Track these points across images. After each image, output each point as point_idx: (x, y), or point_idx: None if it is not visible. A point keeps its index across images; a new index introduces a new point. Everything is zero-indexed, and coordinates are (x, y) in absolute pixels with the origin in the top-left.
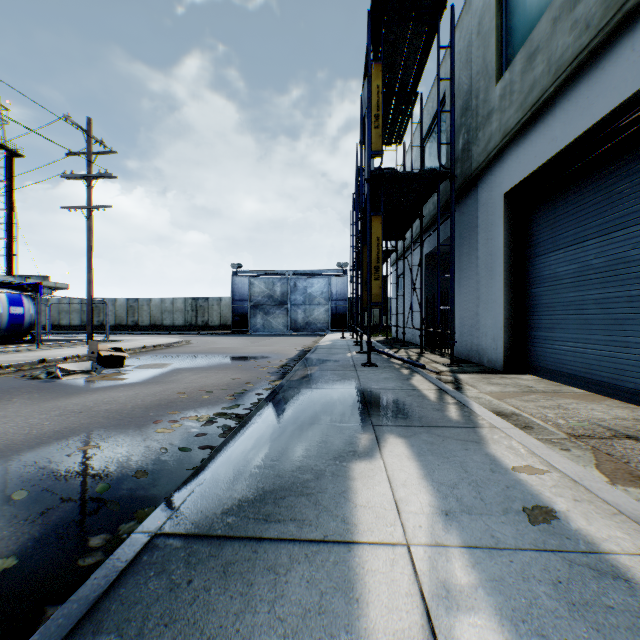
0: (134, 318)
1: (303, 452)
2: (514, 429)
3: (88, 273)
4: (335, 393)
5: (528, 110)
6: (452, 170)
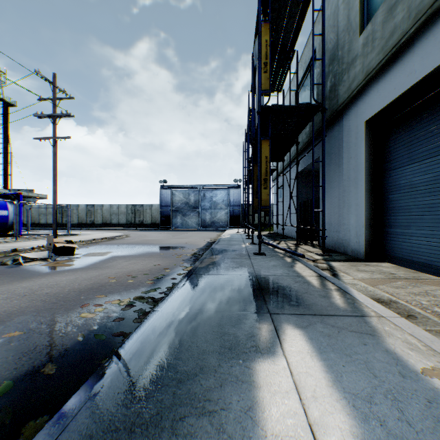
0: (91, 218)
1: (207, 347)
2: (399, 318)
3: (53, 186)
4: (235, 279)
5: (389, 51)
6: (323, 104)
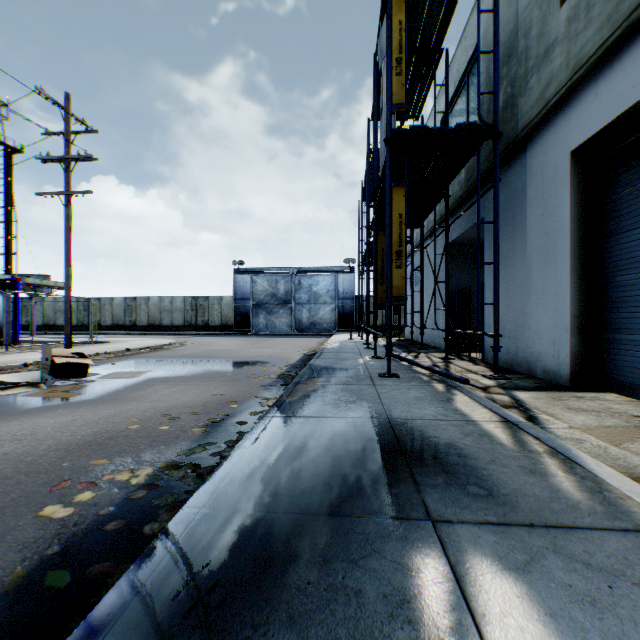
0: (132, 318)
1: None
2: None
3: (66, 267)
4: (351, 428)
5: (623, 20)
6: (496, 127)
